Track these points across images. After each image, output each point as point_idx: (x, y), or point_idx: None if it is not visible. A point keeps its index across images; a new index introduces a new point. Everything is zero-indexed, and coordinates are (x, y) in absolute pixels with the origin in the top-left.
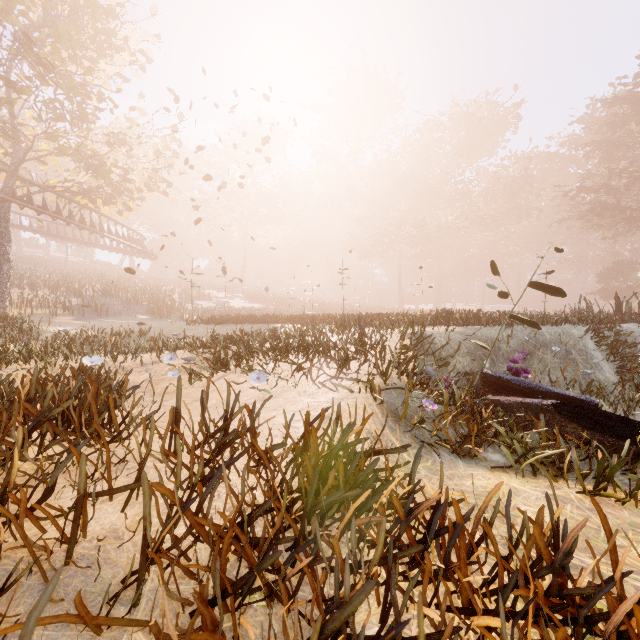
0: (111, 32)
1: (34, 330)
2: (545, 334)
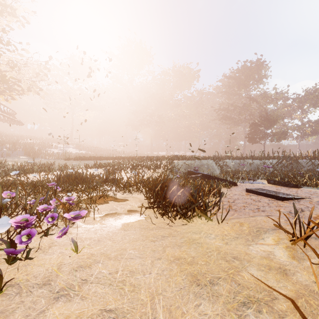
0: (9, 7)
1: (8, 162)
2: (203, 162)
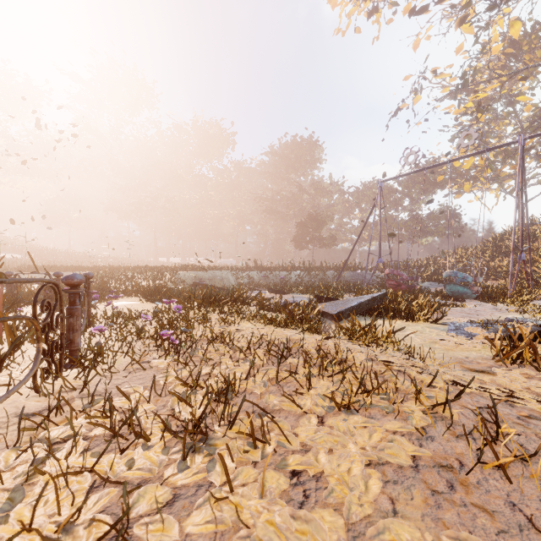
0: None
1: None
2: (217, 273)
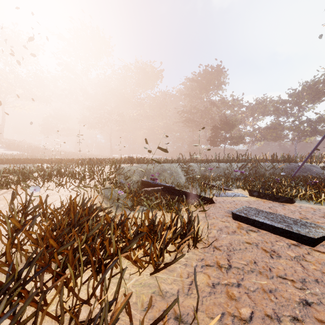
0: None
1: None
2: (165, 166)
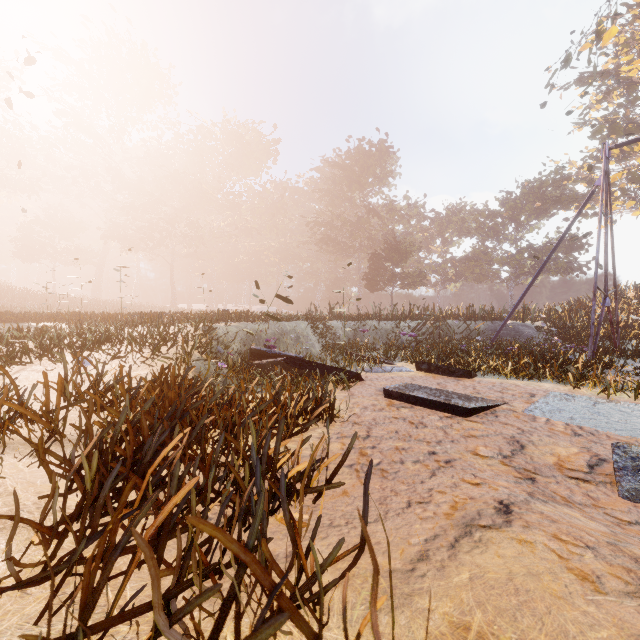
0: None
1: None
2: (287, 327)
